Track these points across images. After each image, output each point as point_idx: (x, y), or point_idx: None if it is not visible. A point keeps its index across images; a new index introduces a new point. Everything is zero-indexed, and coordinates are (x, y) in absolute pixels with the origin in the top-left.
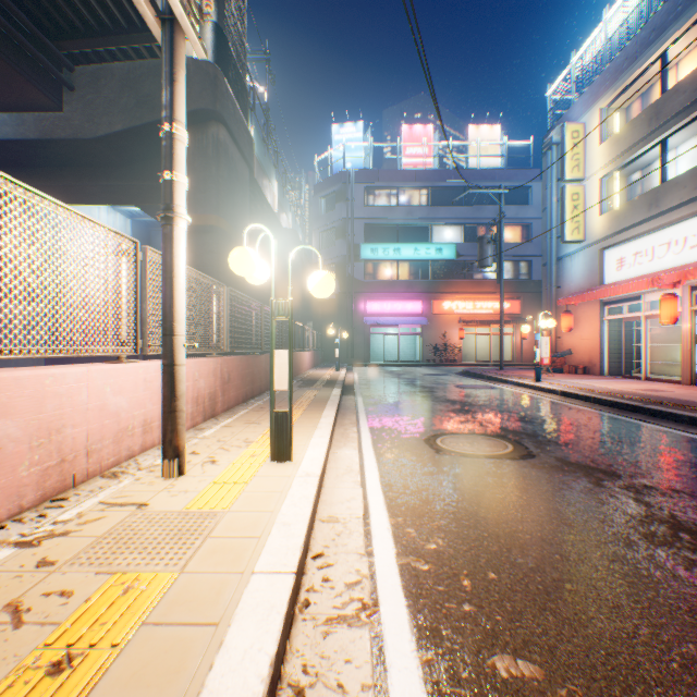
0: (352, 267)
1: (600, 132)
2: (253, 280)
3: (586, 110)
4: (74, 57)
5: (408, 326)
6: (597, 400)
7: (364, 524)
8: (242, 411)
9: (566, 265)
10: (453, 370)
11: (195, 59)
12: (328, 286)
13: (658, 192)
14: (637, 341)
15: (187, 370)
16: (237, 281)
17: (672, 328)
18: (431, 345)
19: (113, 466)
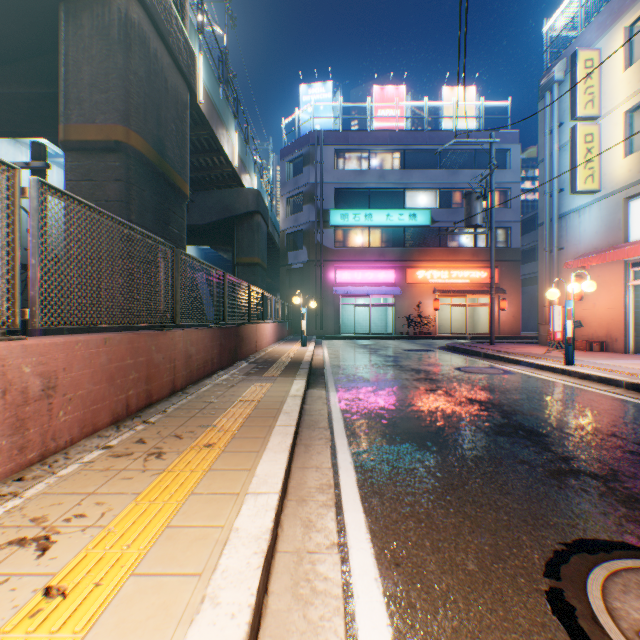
0: (321, 233)
1: (624, 55)
2: None
3: (602, 34)
4: None
5: (380, 296)
6: None
7: None
8: (82, 456)
9: (572, 222)
10: (433, 344)
11: None
12: None
13: None
14: None
15: None
16: (167, 229)
17: None
18: (405, 317)
19: None
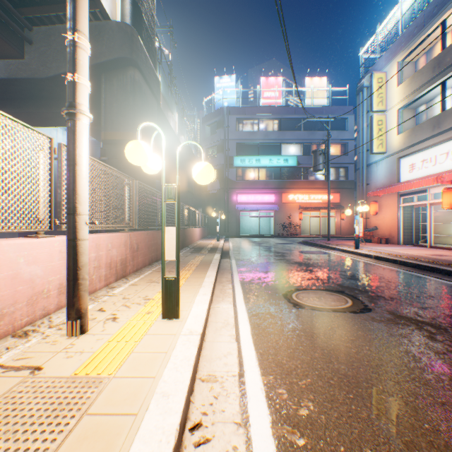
0: (228, 171)
1: (397, 78)
2: (148, 170)
3: (387, 63)
4: (33, 21)
5: (265, 211)
6: (402, 262)
7: (239, 383)
8: (147, 271)
9: (373, 169)
10: (296, 240)
11: (117, 22)
12: (208, 174)
13: (439, 117)
14: (423, 221)
15: (101, 243)
16: (149, 179)
17: (448, 212)
18: (281, 224)
19: (27, 325)
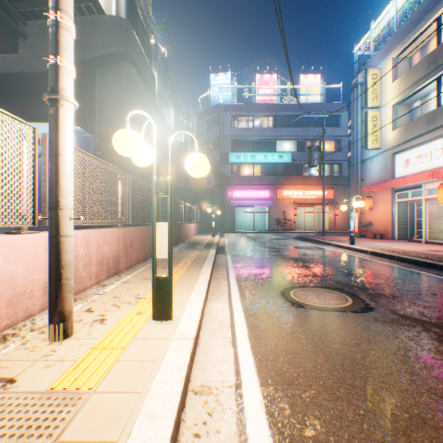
0: (223, 168)
1: (392, 74)
2: (138, 162)
3: (382, 60)
4: (27, 15)
5: (260, 206)
6: (400, 258)
7: (236, 396)
8: (141, 268)
9: (368, 165)
10: (291, 236)
11: (112, 16)
12: (202, 166)
13: (435, 113)
14: (417, 216)
15: (92, 239)
16: (144, 174)
17: (442, 207)
18: (275, 219)
19: (7, 328)
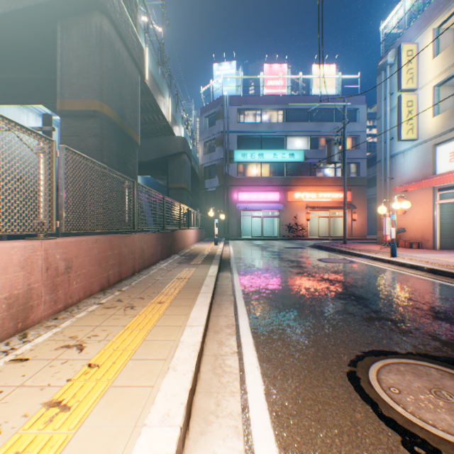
0: (228, 167)
1: (433, 48)
2: None
3: (419, 33)
4: None
5: (269, 210)
6: None
7: None
8: (87, 308)
9: (399, 160)
10: (305, 244)
11: None
12: None
13: None
14: None
15: None
16: (126, 167)
17: None
18: (286, 225)
19: None
